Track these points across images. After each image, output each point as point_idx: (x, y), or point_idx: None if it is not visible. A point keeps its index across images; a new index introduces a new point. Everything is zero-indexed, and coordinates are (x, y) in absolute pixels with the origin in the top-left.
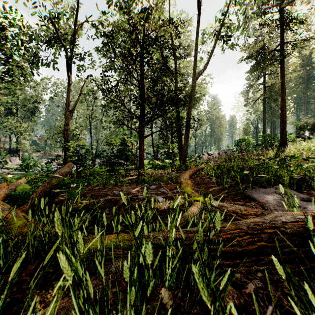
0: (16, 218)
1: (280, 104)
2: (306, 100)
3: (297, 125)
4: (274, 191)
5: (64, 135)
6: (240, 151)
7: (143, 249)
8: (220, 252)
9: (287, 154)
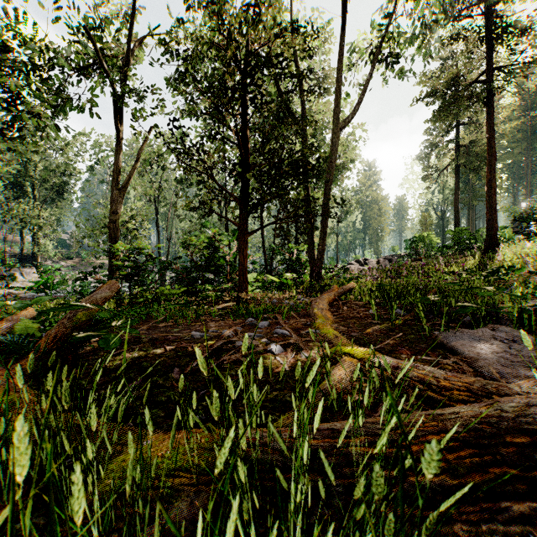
0: (1, 390)
1: (487, 175)
2: (530, 169)
3: (515, 213)
4: (491, 335)
5: (109, 230)
6: (416, 259)
7: (233, 510)
8: (430, 527)
9: (499, 263)
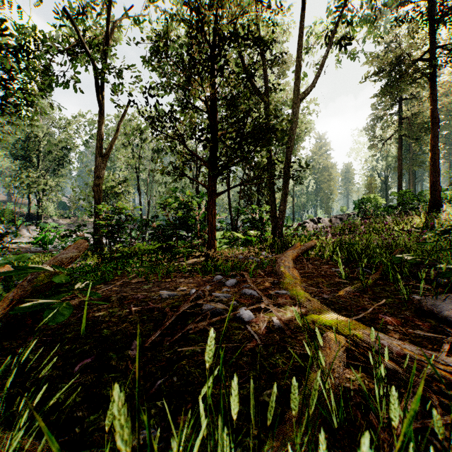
0: None
1: (430, 142)
2: None
3: None
4: None
5: (94, 193)
6: (364, 217)
7: None
8: None
9: (445, 221)
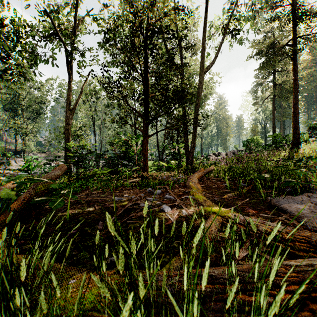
0: None
1: (293, 101)
2: None
3: (309, 124)
4: (308, 200)
5: (65, 135)
6: (249, 152)
7: None
8: None
9: (301, 155)
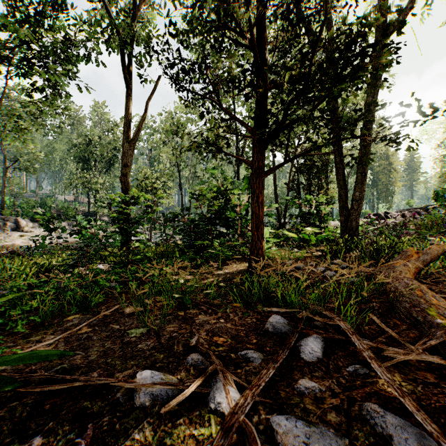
0: None
1: None
2: None
3: None
4: None
5: (121, 183)
6: None
7: None
8: None
9: None
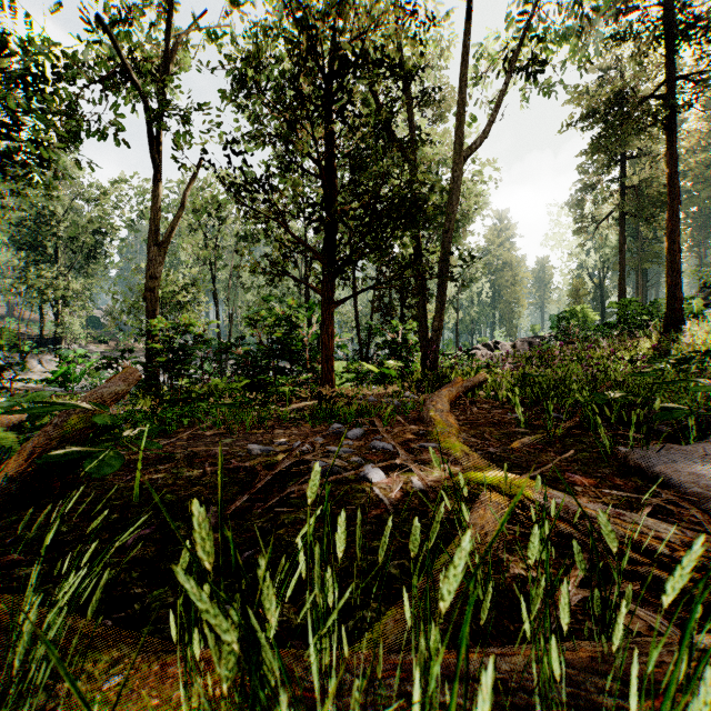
0: None
1: (667, 225)
2: None
3: (705, 278)
4: None
5: (146, 301)
6: (567, 341)
7: None
8: None
9: (688, 347)
